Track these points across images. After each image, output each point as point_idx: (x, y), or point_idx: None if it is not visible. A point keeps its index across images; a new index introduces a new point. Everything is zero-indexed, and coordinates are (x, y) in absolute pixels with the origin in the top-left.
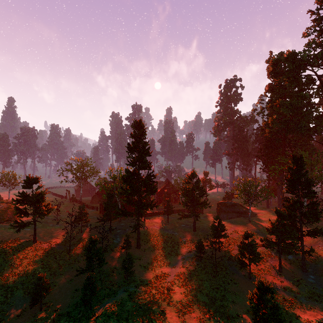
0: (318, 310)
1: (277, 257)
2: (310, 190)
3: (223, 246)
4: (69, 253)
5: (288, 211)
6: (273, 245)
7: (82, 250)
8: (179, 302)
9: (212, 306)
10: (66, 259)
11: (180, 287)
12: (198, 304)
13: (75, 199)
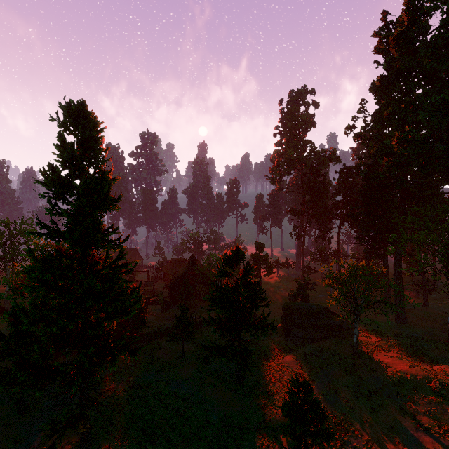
0: None
1: None
2: None
3: (313, 448)
4: None
5: None
6: None
7: None
8: None
9: None
10: None
11: None
12: None
13: None
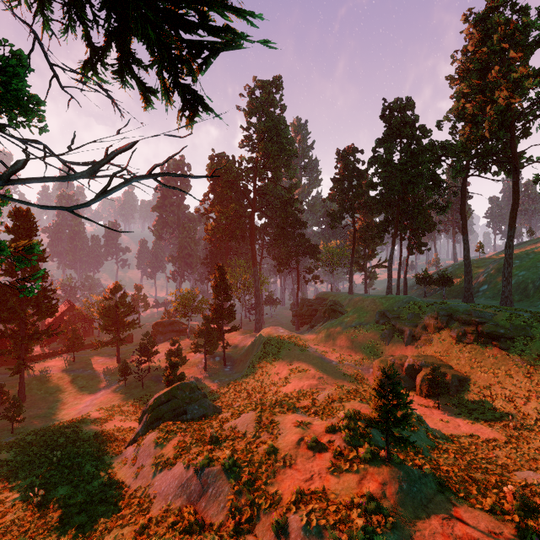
0: (223, 383)
1: (207, 362)
2: (228, 294)
3: (155, 367)
4: None
5: (213, 315)
6: (199, 347)
7: None
8: (98, 418)
9: (136, 409)
10: None
11: (98, 410)
12: (120, 413)
13: None
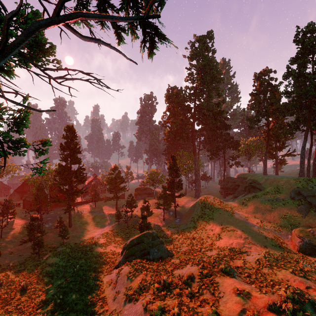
0: (174, 230)
1: (165, 214)
2: (178, 173)
3: (135, 214)
4: (1, 239)
5: (168, 186)
6: (160, 205)
7: (14, 235)
8: (103, 243)
9: (123, 240)
10: (1, 242)
11: (104, 238)
12: (114, 242)
13: None
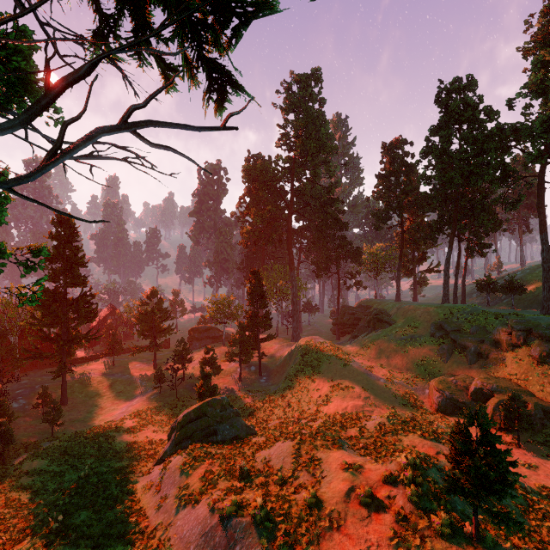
0: (258, 396)
1: (242, 371)
2: (264, 301)
3: (189, 374)
4: None
5: (249, 322)
6: (234, 356)
7: None
8: (132, 427)
9: (168, 420)
10: None
11: (133, 418)
12: (153, 423)
13: None
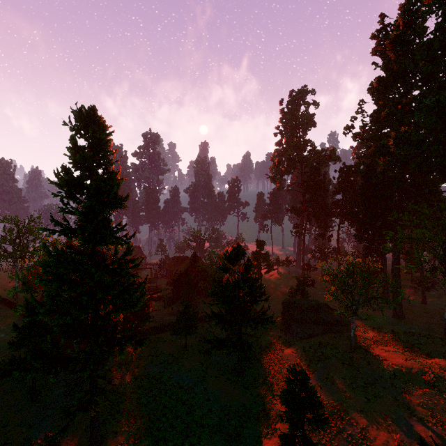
0: None
1: None
2: None
3: (310, 435)
4: None
5: None
6: None
7: None
8: None
9: None
10: None
11: None
12: None
13: (2, 299)
